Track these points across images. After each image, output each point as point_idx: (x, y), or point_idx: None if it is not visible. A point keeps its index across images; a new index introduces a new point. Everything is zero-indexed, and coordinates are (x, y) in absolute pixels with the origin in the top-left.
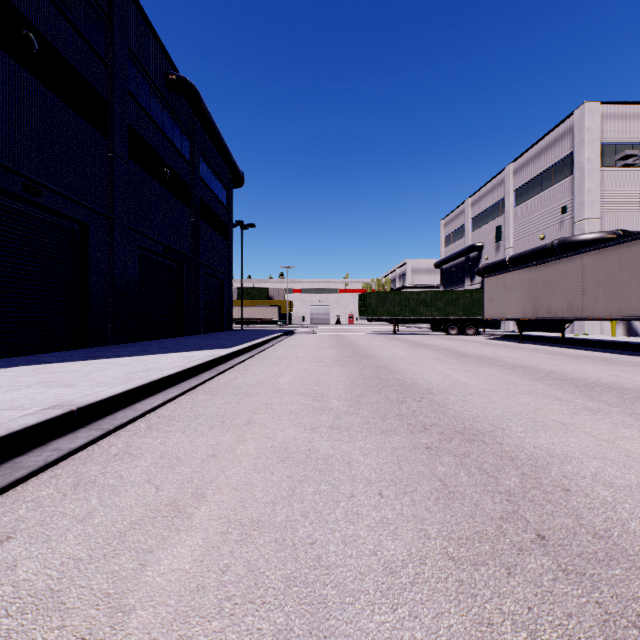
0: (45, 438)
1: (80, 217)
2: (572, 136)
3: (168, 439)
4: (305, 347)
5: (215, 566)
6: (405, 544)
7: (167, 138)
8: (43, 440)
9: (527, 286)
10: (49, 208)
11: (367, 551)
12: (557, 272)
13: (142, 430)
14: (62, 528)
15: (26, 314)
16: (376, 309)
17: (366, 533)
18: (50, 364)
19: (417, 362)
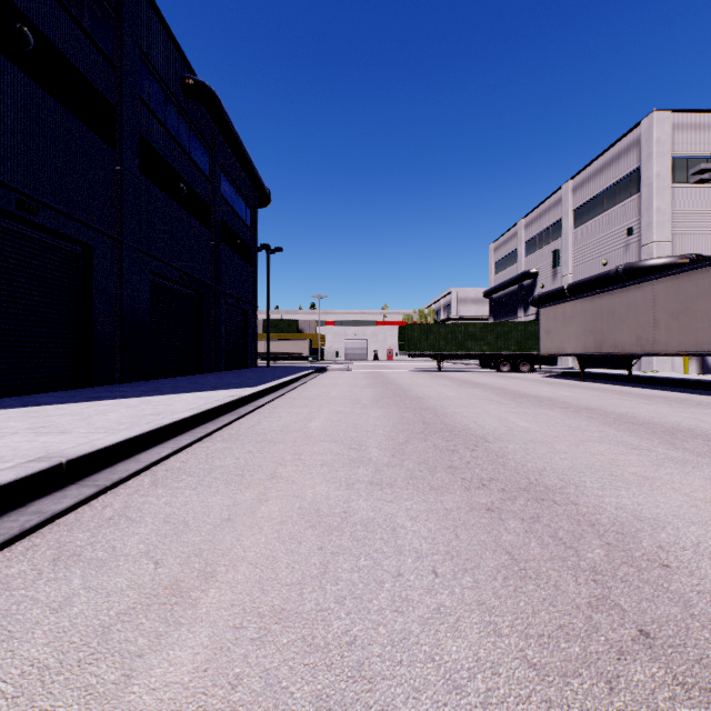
0: (26, 498)
1: (83, 238)
2: (639, 149)
3: (175, 498)
4: (339, 386)
5: (223, 678)
6: (470, 644)
7: (183, 150)
8: (23, 500)
9: (590, 317)
10: (47, 228)
11: (422, 655)
12: (624, 301)
13: (145, 486)
14: (30, 620)
15: (21, 349)
16: (419, 343)
17: (419, 628)
18: (45, 406)
19: (467, 403)
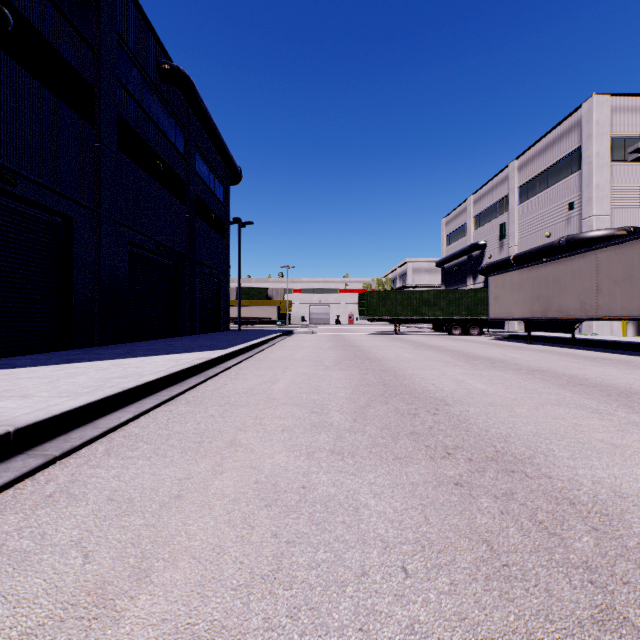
0: None
1: (63, 210)
2: (580, 130)
3: (126, 470)
4: (304, 348)
5: None
6: None
7: (160, 130)
8: None
9: (536, 284)
10: (27, 199)
11: None
12: (569, 269)
13: (97, 456)
14: None
15: (1, 313)
16: (377, 309)
17: None
18: (19, 368)
19: (424, 365)
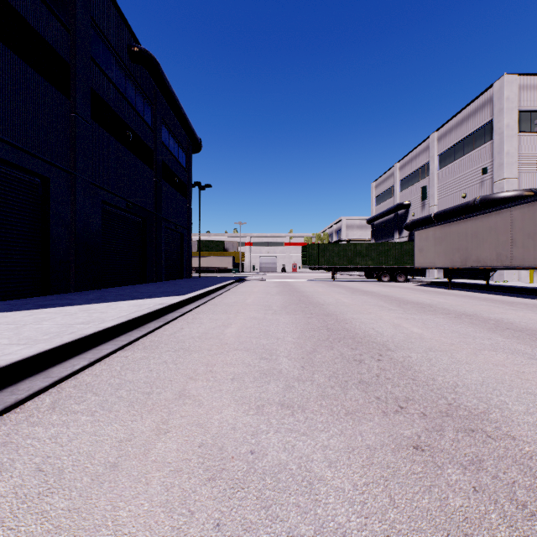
0: None
1: (41, 171)
2: (492, 105)
3: (66, 428)
4: (254, 293)
5: None
6: None
7: (130, 104)
8: None
9: (456, 238)
10: (8, 161)
11: None
12: (486, 225)
13: (41, 410)
14: None
15: None
16: (317, 259)
17: None
18: None
19: (362, 309)
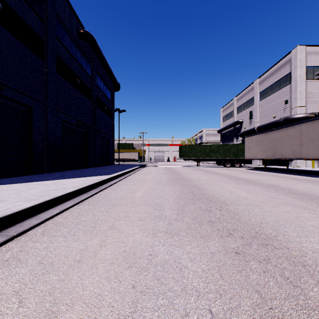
0: None
1: (28, 103)
2: (290, 63)
3: (51, 244)
4: (151, 174)
5: None
6: None
7: (78, 63)
8: None
9: (269, 141)
10: (9, 97)
11: None
12: (286, 134)
13: (37, 235)
14: None
15: None
16: (188, 154)
17: None
18: (3, 185)
19: (213, 183)
